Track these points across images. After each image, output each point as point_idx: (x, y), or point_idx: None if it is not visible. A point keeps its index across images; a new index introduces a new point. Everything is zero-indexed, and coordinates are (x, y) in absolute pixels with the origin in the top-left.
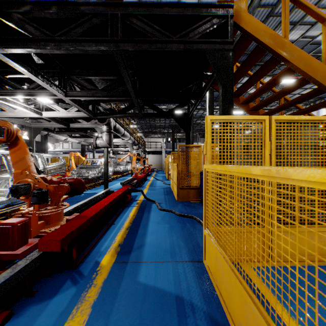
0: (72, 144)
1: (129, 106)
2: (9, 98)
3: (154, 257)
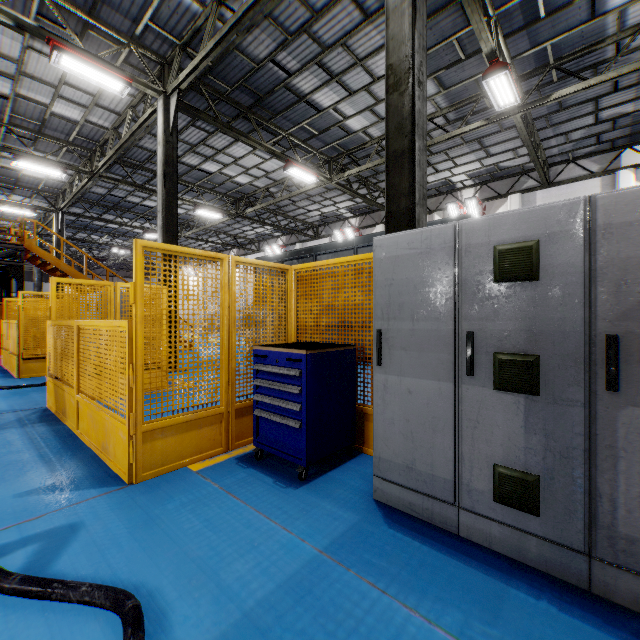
0: None
1: None
2: None
3: None
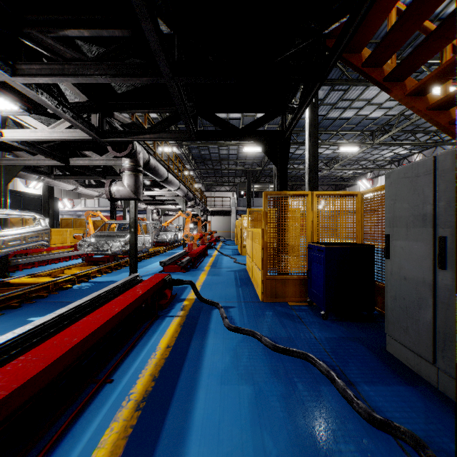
0: (99, 200)
1: (168, 119)
2: None
3: None
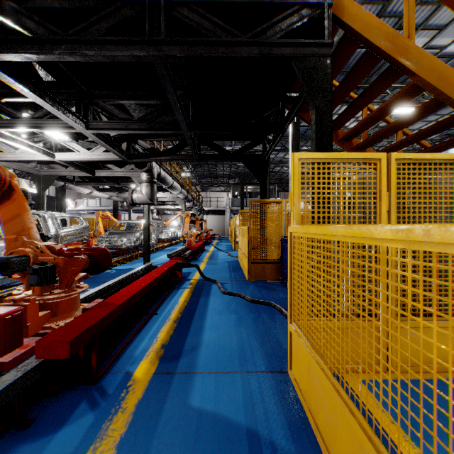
0: (101, 200)
1: (179, 145)
2: (6, 132)
3: (214, 365)
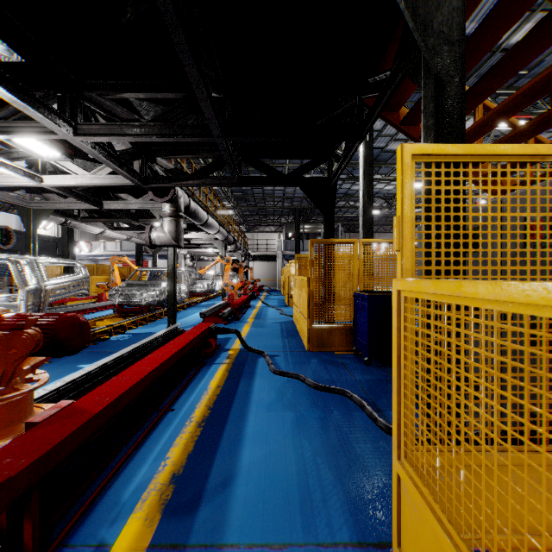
0: (121, 243)
1: (212, 164)
2: None
3: (258, 525)
